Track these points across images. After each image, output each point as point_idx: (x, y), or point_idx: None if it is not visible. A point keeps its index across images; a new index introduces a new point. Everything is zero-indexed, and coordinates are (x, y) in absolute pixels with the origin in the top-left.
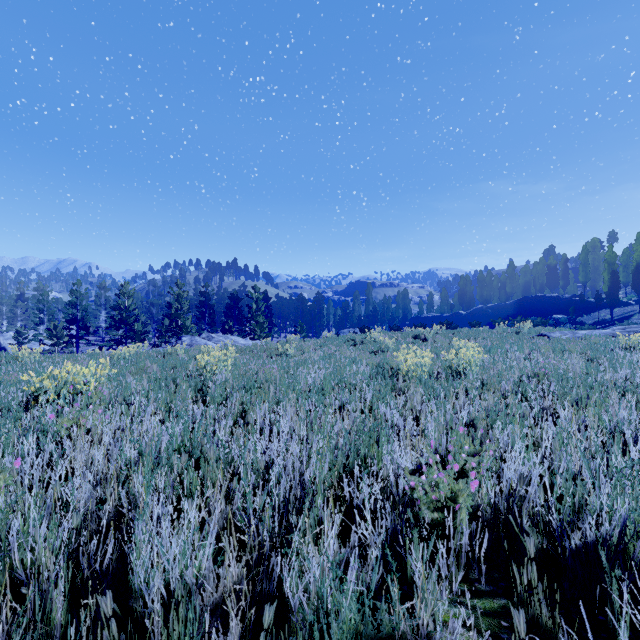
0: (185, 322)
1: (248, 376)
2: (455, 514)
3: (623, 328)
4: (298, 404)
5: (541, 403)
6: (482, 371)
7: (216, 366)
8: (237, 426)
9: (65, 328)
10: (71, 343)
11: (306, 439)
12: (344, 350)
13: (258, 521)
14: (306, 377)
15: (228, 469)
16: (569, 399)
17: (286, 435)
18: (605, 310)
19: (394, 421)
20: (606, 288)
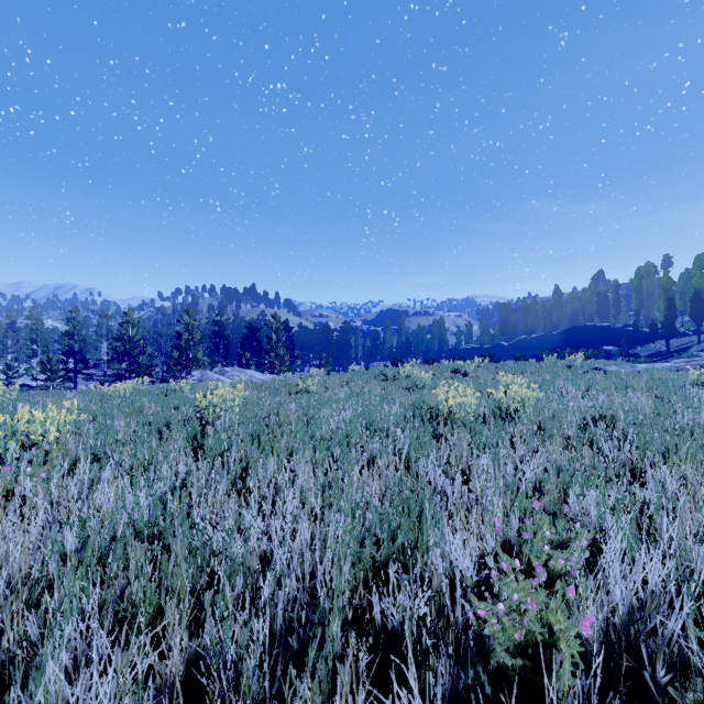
0: (196, 354)
1: (257, 420)
2: (551, 663)
3: (687, 361)
4: (316, 458)
5: (616, 454)
6: (536, 412)
7: (221, 407)
8: (231, 493)
9: (61, 361)
10: (68, 378)
11: (323, 512)
12: (374, 386)
13: (238, 668)
14: (329, 419)
15: (206, 567)
16: (654, 450)
17: (295, 508)
18: (660, 341)
19: (438, 483)
20: (662, 317)
